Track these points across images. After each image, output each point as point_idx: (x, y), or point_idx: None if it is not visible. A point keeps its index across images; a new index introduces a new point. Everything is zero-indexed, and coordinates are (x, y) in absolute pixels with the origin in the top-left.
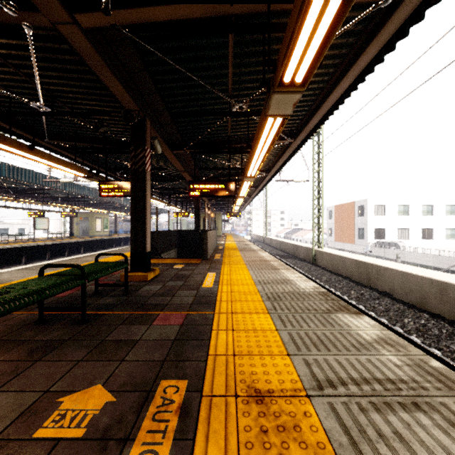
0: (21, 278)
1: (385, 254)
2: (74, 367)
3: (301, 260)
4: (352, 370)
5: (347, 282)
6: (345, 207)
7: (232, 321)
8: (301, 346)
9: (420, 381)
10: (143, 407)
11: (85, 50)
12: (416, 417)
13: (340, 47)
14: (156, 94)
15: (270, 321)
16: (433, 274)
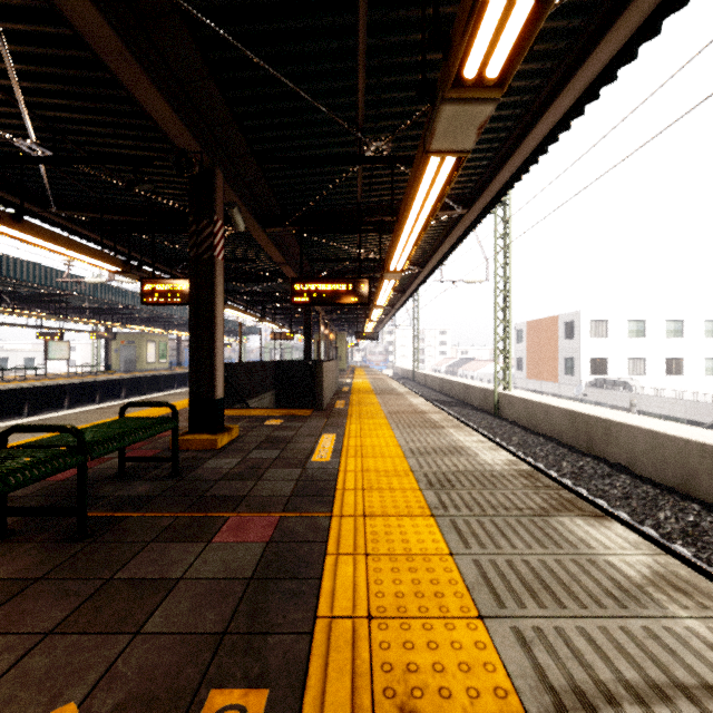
0: None
1: (609, 399)
2: (31, 650)
3: (475, 409)
4: (622, 658)
5: (553, 447)
6: (544, 324)
7: (365, 534)
8: (504, 594)
9: None
10: None
11: (94, 28)
12: None
13: (556, 38)
14: (233, 124)
15: (437, 534)
16: (704, 434)
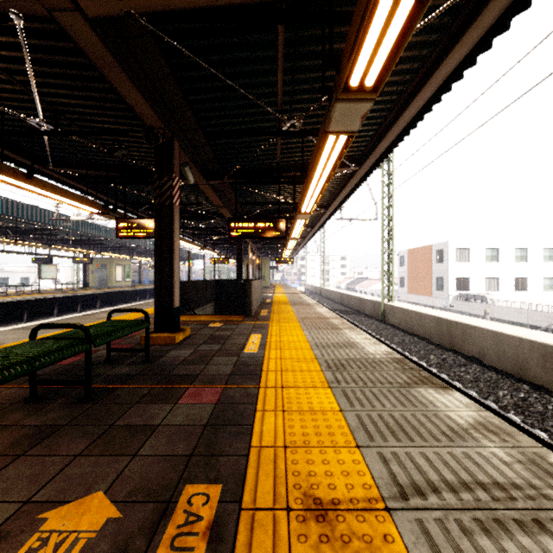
0: (16, 340)
1: (470, 309)
2: (69, 464)
3: (366, 317)
4: (446, 469)
5: (424, 344)
6: (421, 251)
7: (283, 399)
8: (375, 434)
9: (540, 486)
10: (159, 527)
11: (93, 47)
12: (542, 543)
13: (420, 47)
14: (186, 107)
15: (332, 399)
16: (533, 334)
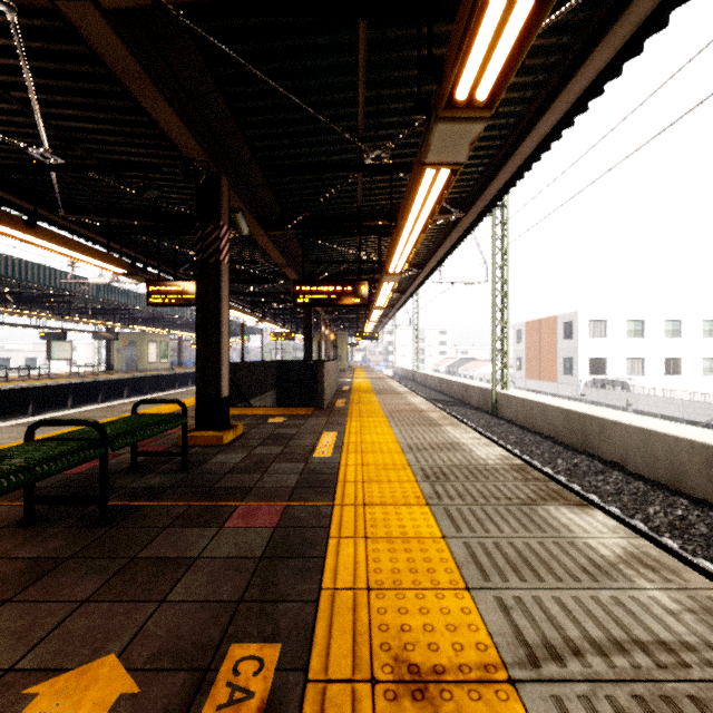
0: (14, 440)
1: (607, 398)
2: (71, 614)
3: (473, 409)
4: (589, 621)
5: (550, 445)
6: (543, 324)
7: (365, 520)
8: (490, 570)
9: None
10: (192, 708)
11: (111, 49)
12: None
13: (547, 53)
14: (238, 134)
15: (431, 520)
16: (693, 432)
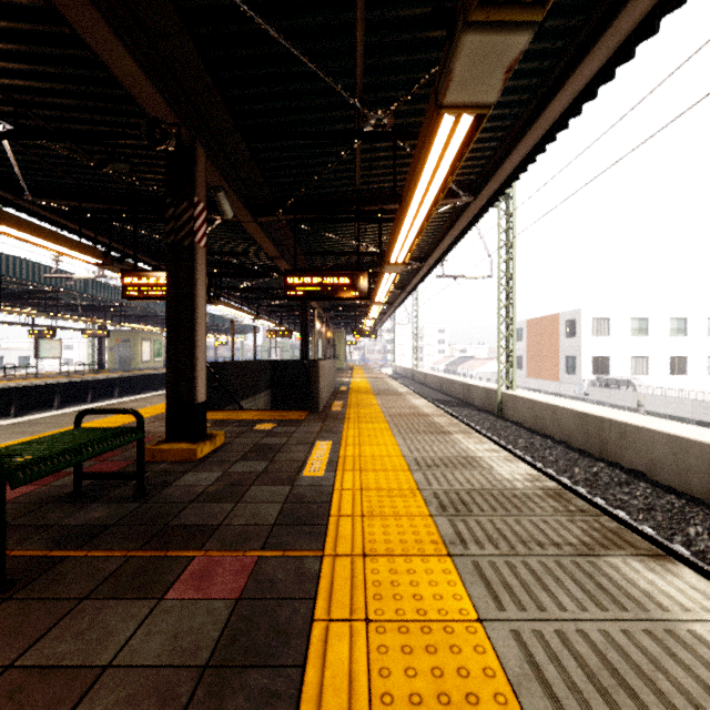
0: None
1: (611, 398)
2: None
3: (477, 410)
4: None
5: (563, 451)
6: (545, 322)
7: (366, 585)
8: (567, 698)
9: None
10: None
11: None
12: None
13: None
14: (215, 93)
15: (458, 585)
16: None
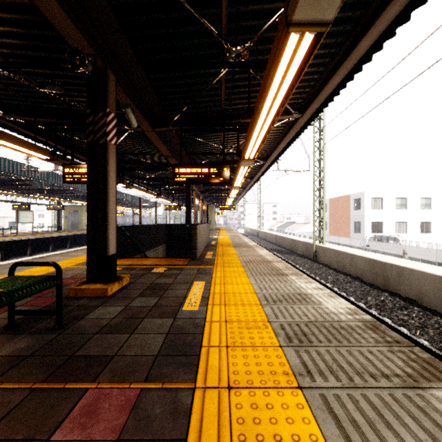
0: None
1: (384, 248)
2: None
3: (299, 256)
4: None
5: (359, 284)
6: (341, 200)
7: (231, 423)
8: None
9: None
10: None
11: None
12: None
13: None
14: (121, 33)
15: (312, 423)
16: None
